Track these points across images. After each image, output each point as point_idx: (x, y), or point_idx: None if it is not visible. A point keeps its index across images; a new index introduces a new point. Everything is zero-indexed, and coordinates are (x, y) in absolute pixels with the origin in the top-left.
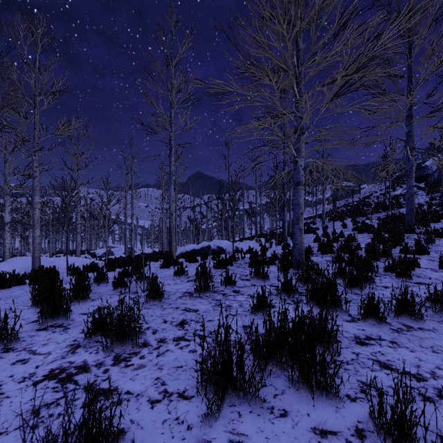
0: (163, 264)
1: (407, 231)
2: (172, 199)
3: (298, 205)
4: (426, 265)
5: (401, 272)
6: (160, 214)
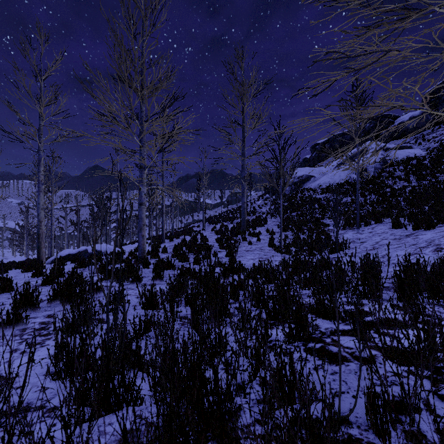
0: (25, 269)
1: (241, 233)
2: (41, 206)
3: (141, 219)
4: (223, 255)
5: (196, 260)
6: (36, 216)
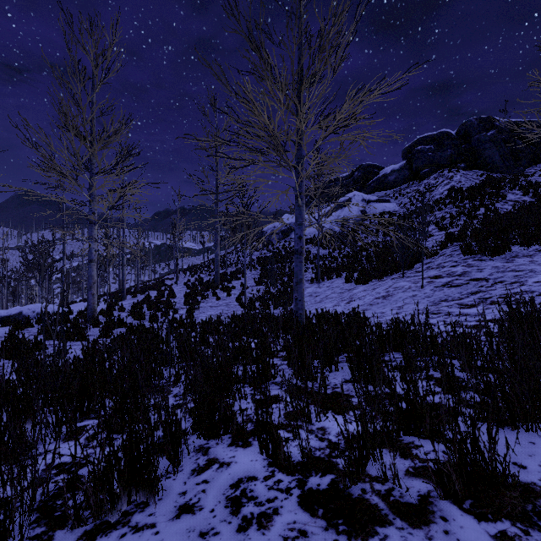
0: None
1: (214, 288)
2: None
3: (91, 277)
4: (185, 312)
5: (152, 318)
6: None
